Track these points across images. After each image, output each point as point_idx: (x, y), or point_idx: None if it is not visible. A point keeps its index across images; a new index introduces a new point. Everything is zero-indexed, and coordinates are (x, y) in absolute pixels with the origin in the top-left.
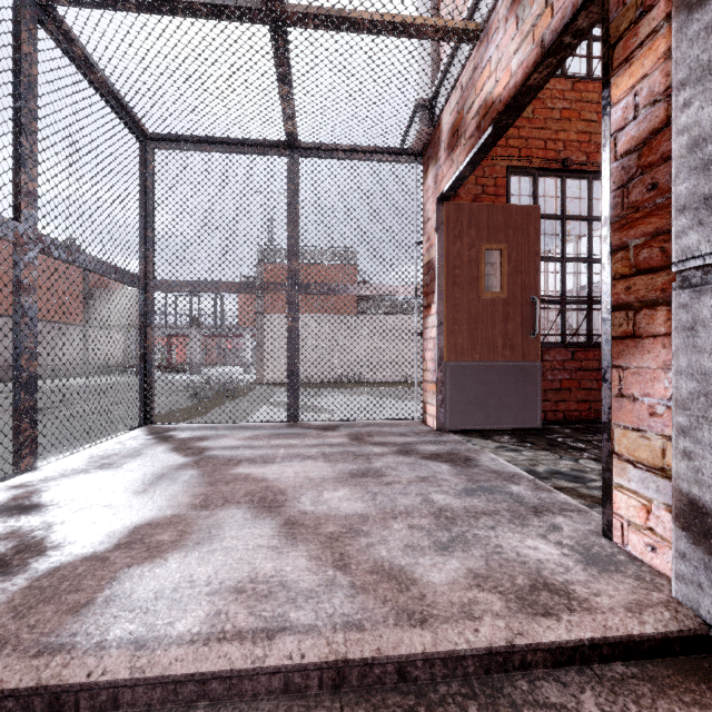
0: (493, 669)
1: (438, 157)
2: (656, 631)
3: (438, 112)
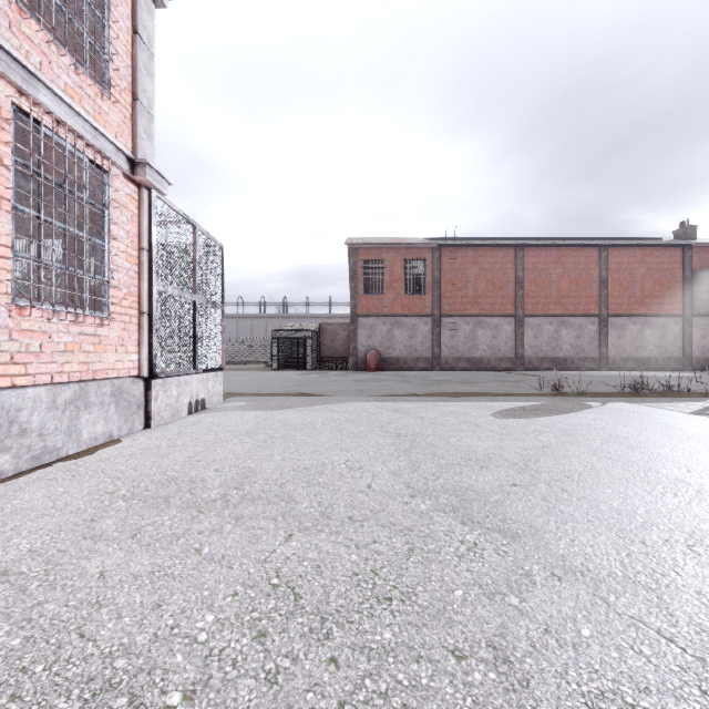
0: None
1: None
2: None
3: None
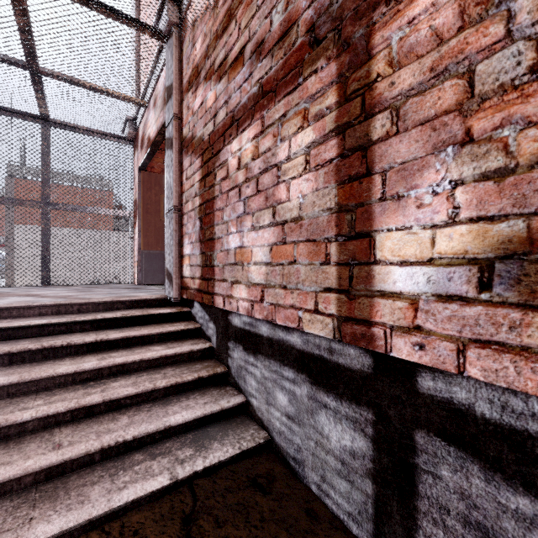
0: (108, 309)
1: (138, 148)
2: (154, 298)
3: (137, 127)
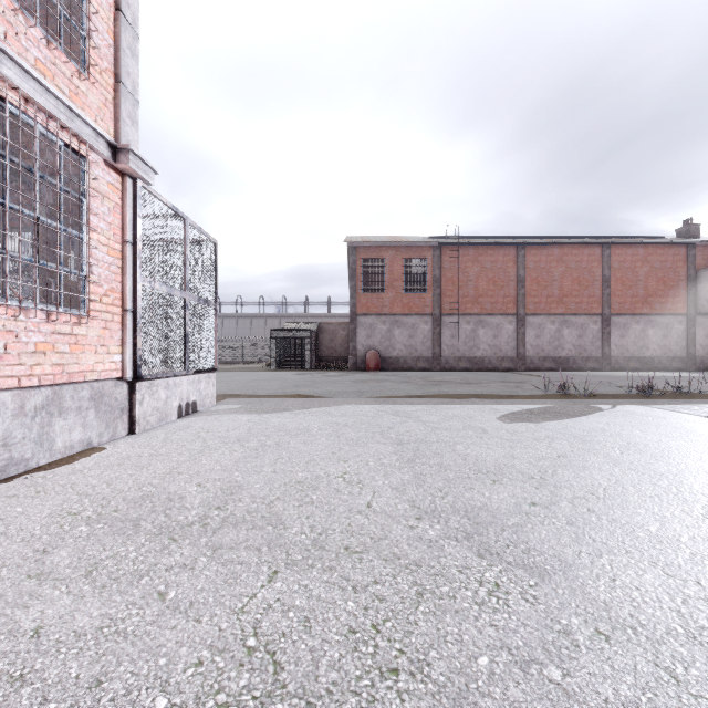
0: None
1: None
2: None
3: None
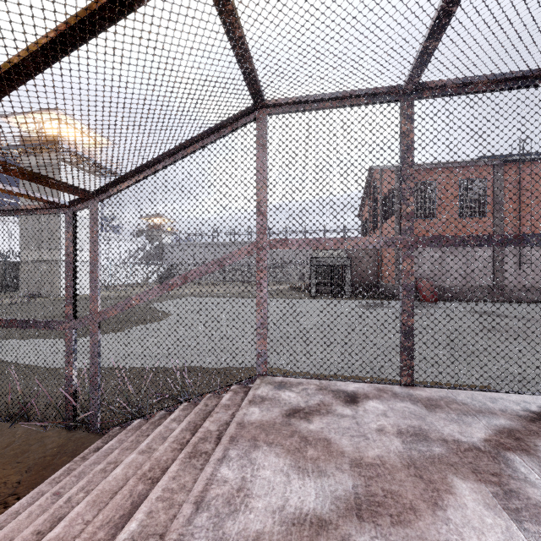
0: None
1: None
2: None
3: None
